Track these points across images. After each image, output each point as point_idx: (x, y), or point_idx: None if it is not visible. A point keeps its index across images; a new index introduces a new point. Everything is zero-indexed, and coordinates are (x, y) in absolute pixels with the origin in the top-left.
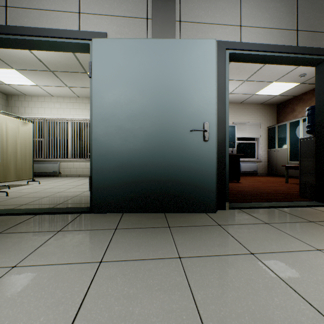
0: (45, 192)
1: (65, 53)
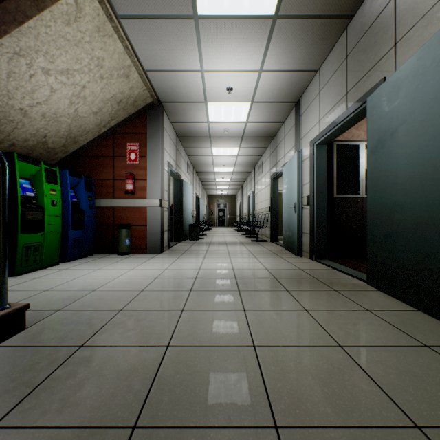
0: None
1: None
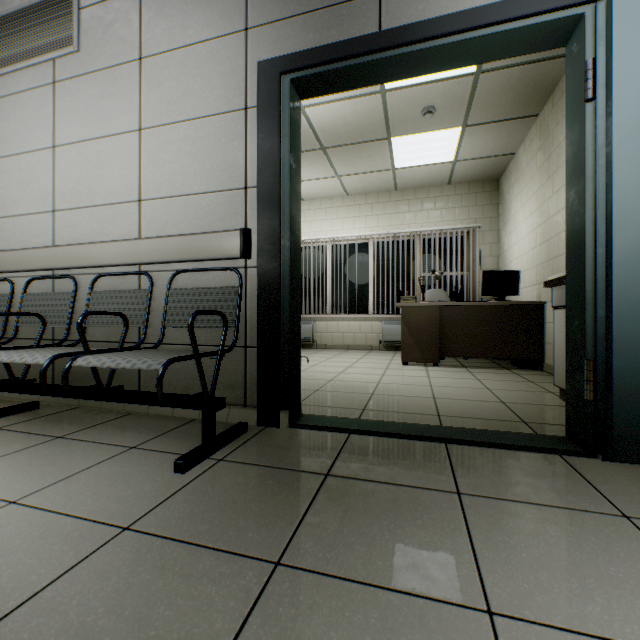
0: (349, 380)
1: (366, 102)
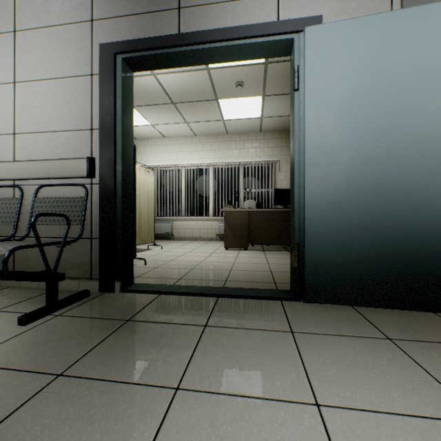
0: (183, 261)
1: (198, 75)
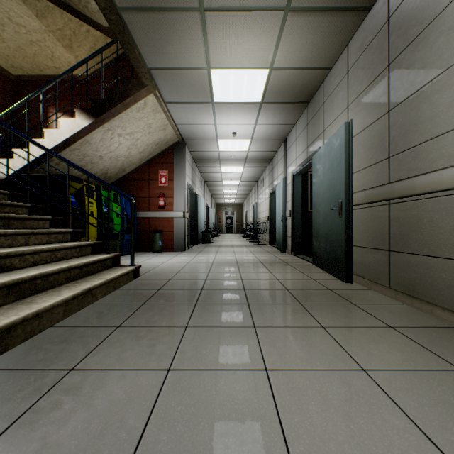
0: None
1: None
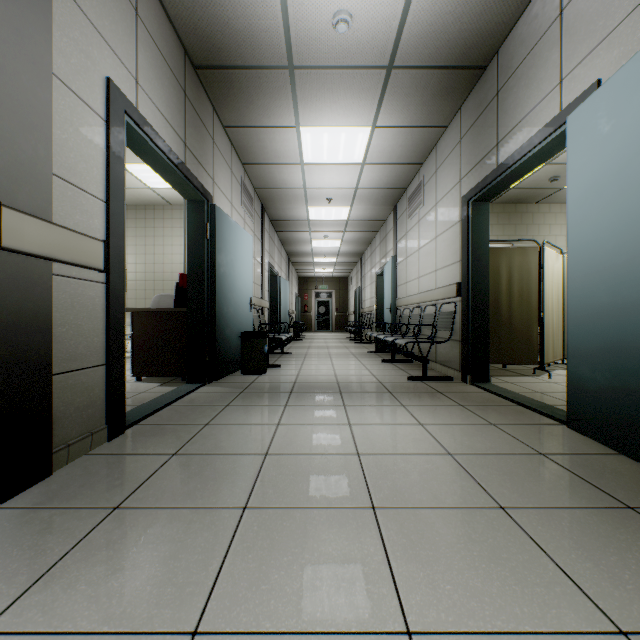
0: None
1: None
